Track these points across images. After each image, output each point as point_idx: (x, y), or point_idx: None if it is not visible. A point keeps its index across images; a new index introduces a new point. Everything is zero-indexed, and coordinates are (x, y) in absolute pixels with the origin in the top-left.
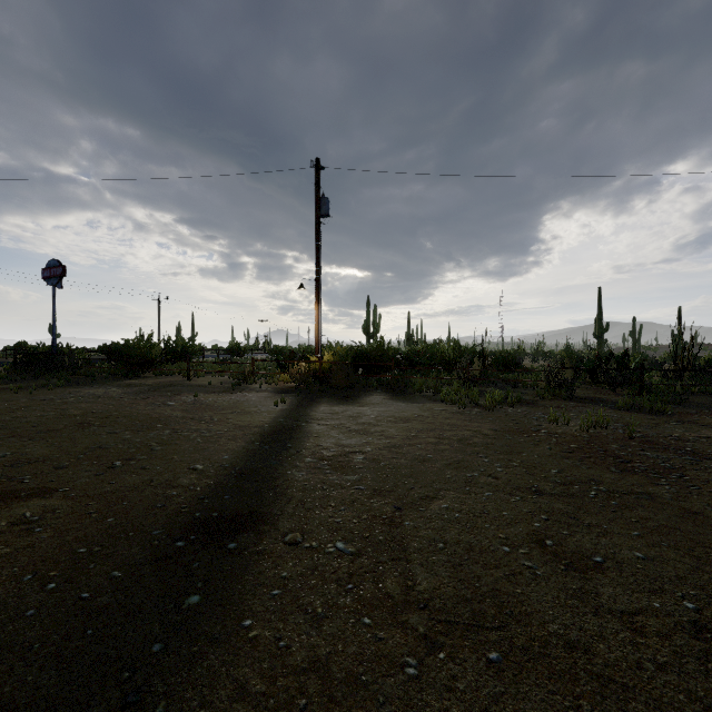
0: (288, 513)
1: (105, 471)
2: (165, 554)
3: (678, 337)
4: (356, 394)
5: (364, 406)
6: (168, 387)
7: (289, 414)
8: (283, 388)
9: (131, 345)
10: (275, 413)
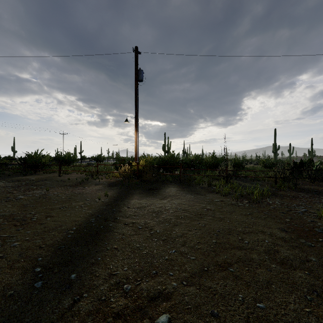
0: None
1: None
2: None
3: (311, 152)
4: (159, 186)
5: (164, 198)
6: (40, 182)
7: (104, 210)
8: (113, 182)
9: (31, 155)
10: (94, 208)
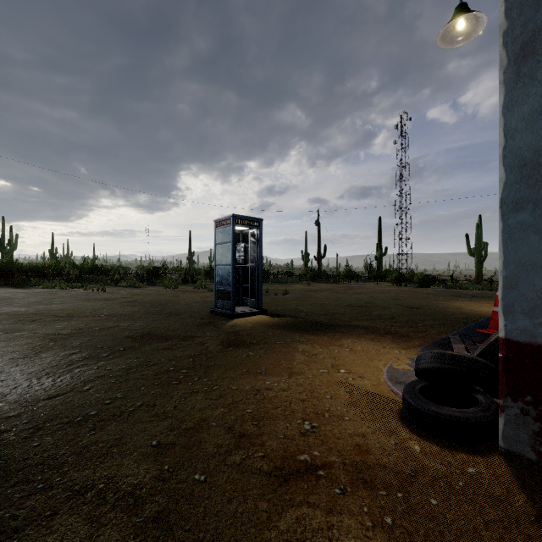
0: None
1: None
2: None
3: None
4: None
5: None
6: None
7: None
8: None
9: None
10: None
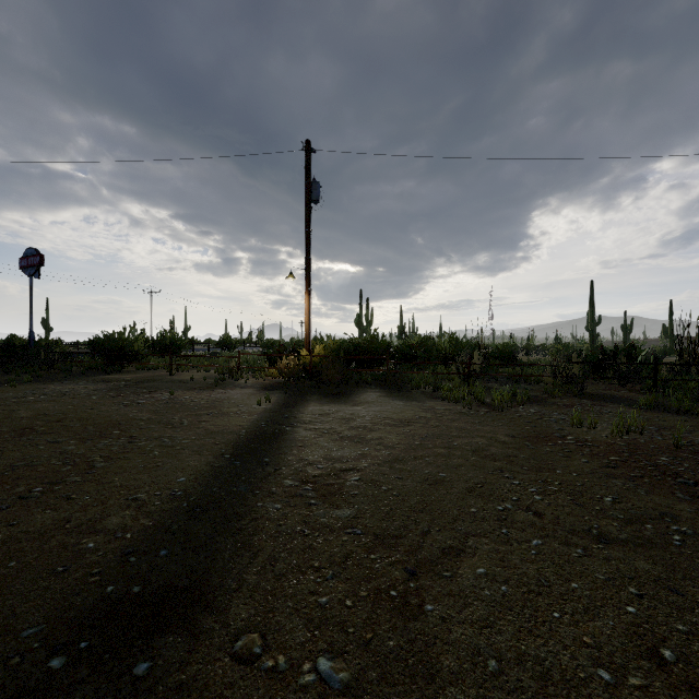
0: (248, 585)
1: (13, 502)
2: (18, 693)
3: (669, 331)
4: (349, 390)
5: (358, 405)
6: (146, 383)
7: (273, 416)
8: (270, 384)
9: (113, 338)
10: (256, 414)
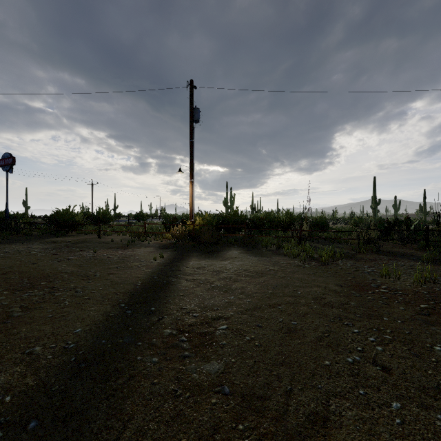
0: None
1: None
2: None
3: (423, 208)
4: (219, 249)
5: (225, 260)
6: (80, 244)
7: (163, 269)
8: (165, 244)
9: (62, 213)
10: (152, 267)
